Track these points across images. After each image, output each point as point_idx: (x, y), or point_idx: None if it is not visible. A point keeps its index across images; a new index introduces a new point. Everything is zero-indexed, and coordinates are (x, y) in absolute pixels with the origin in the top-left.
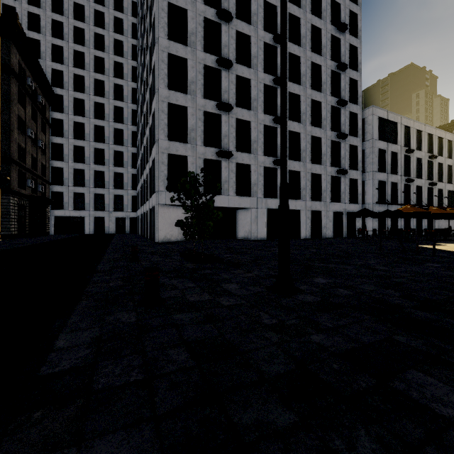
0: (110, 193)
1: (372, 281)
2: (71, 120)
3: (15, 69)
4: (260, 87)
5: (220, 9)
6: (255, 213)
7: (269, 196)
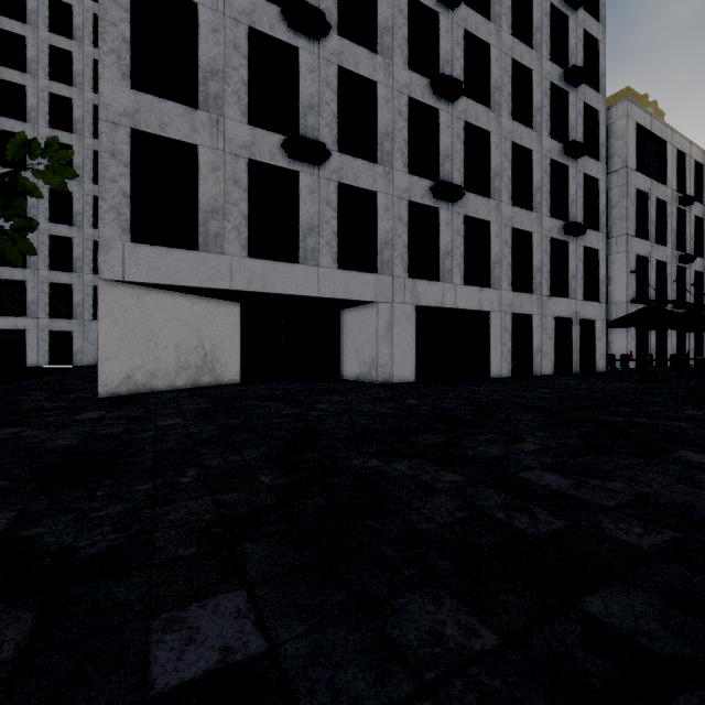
0: (85, 282)
1: None
2: None
3: None
4: (400, 1)
5: None
6: (388, 315)
7: (419, 276)
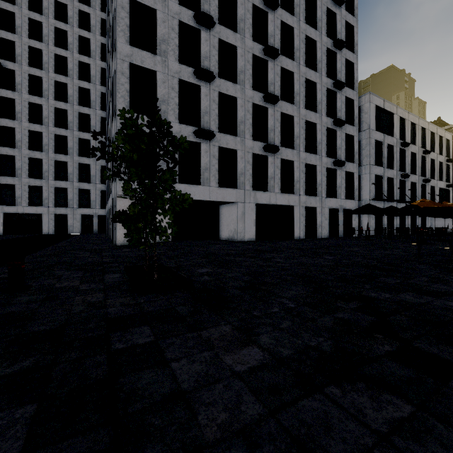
0: (74, 187)
1: None
2: (25, 100)
3: None
4: (248, 57)
5: None
6: (242, 208)
7: (258, 189)
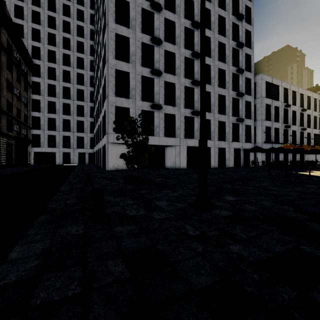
0: (74, 135)
1: (269, 199)
2: (46, 82)
3: (4, 45)
4: (182, 59)
5: (153, 2)
6: (178, 149)
7: (188, 137)
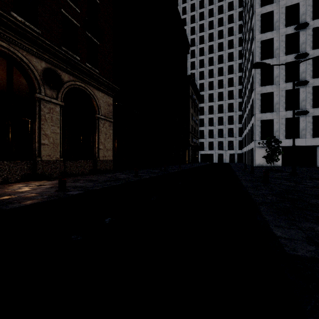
0: (226, 140)
1: None
2: (207, 105)
3: (190, 95)
4: None
5: (297, 25)
6: None
7: None
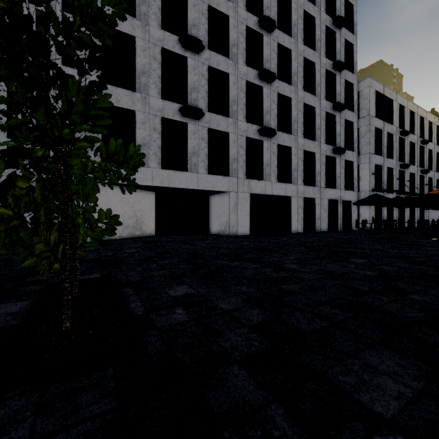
0: None
1: None
2: (3, 85)
3: None
4: (241, 29)
5: None
6: (235, 198)
7: (252, 177)
